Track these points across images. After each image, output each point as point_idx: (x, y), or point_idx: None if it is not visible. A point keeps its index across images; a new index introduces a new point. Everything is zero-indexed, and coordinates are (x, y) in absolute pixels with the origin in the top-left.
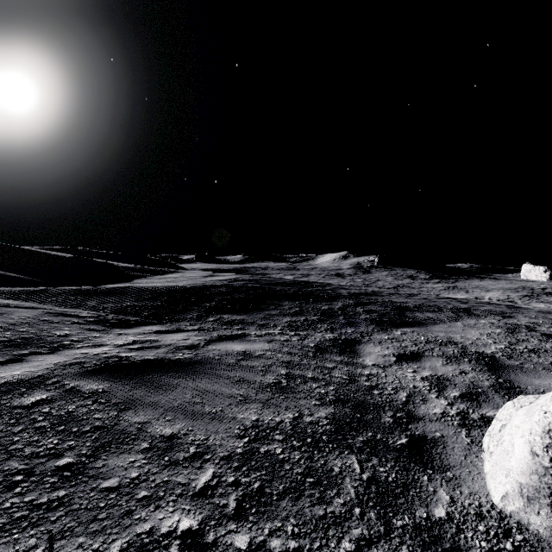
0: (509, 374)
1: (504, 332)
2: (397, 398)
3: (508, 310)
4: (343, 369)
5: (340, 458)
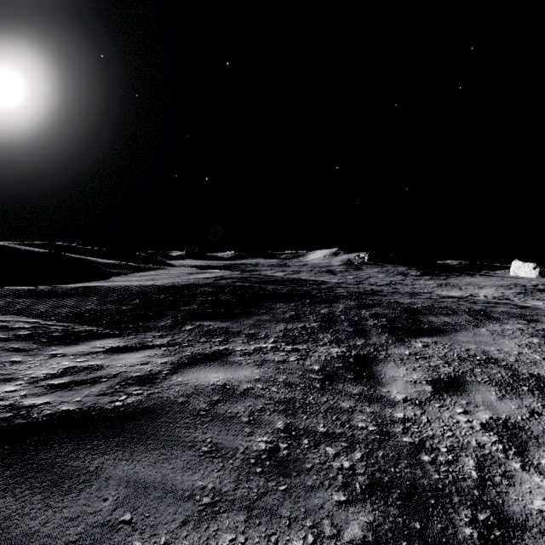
0: None
1: (544, 342)
2: (462, 471)
3: (525, 311)
4: (366, 411)
5: None
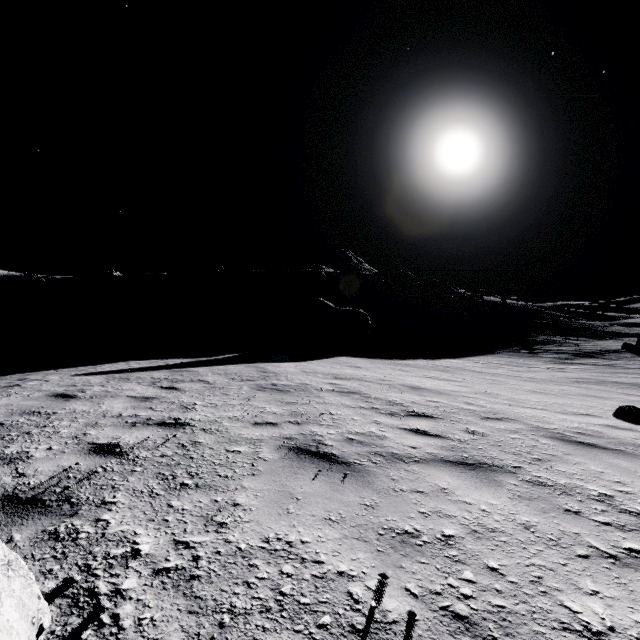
0: None
1: None
2: None
3: None
4: None
5: None
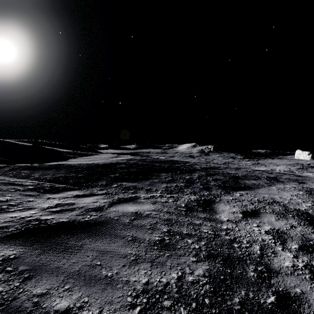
0: None
1: (305, 194)
2: (253, 251)
3: (299, 178)
4: (208, 225)
5: None
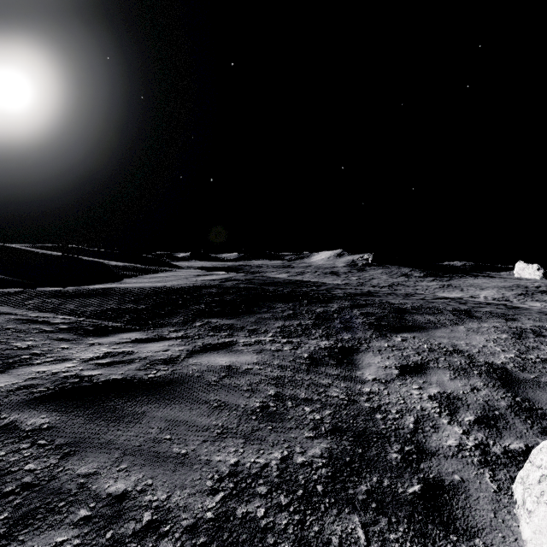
0: (526, 391)
1: (511, 338)
2: (403, 424)
3: (509, 311)
4: (340, 386)
5: (339, 520)
